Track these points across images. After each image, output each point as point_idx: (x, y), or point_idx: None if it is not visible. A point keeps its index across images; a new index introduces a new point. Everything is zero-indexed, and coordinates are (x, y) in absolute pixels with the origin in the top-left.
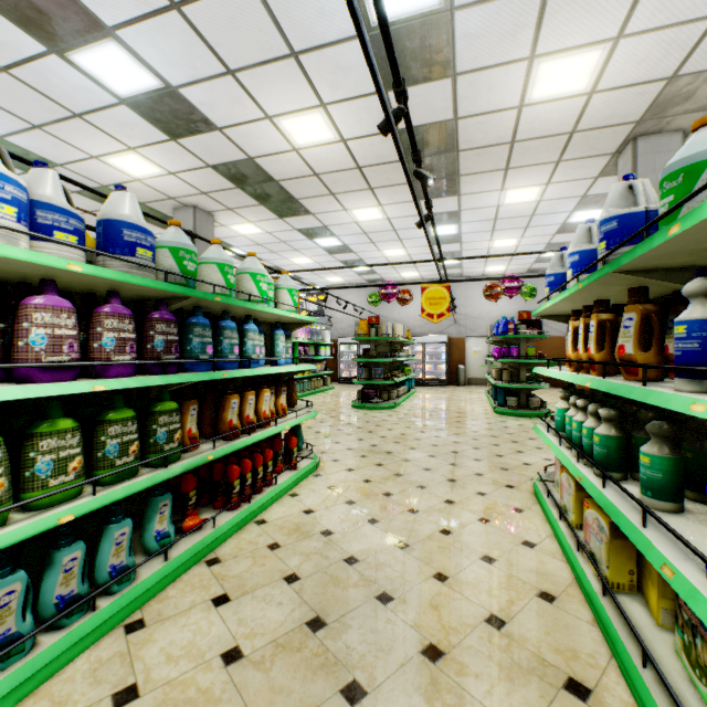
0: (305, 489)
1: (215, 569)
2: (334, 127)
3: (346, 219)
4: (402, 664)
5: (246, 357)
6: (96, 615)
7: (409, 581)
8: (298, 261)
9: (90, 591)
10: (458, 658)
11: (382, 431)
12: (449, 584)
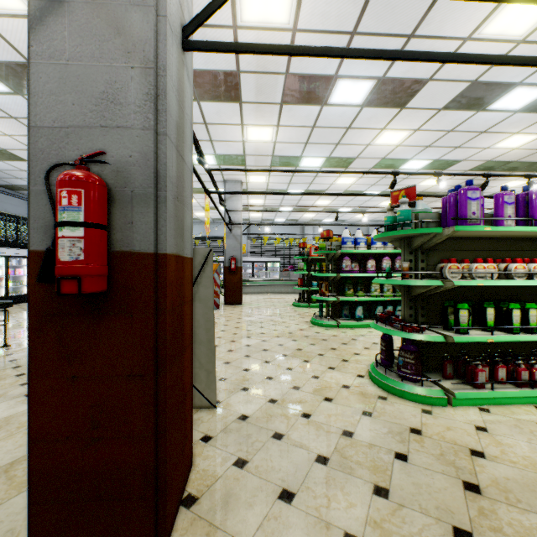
0: None
1: None
2: (532, 134)
3: None
4: None
5: None
6: None
7: None
8: None
9: None
10: None
11: None
12: None
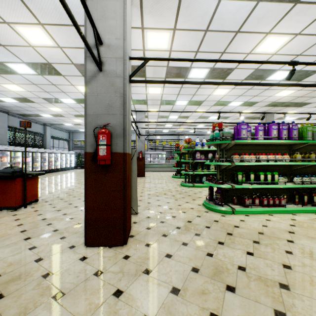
0: None
1: None
2: (292, 90)
3: None
4: None
5: None
6: None
7: None
8: None
9: None
10: None
11: None
12: None
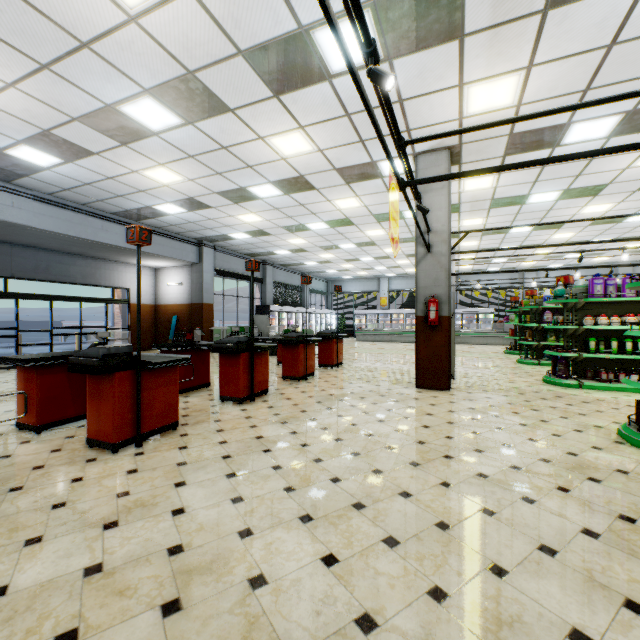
0: None
1: None
2: None
3: None
4: None
5: None
6: None
7: None
8: None
9: None
10: None
11: None
12: None
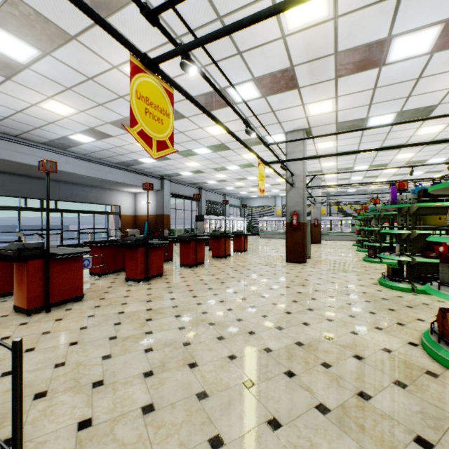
0: None
1: None
2: None
3: None
4: None
5: None
6: None
7: None
8: None
9: None
10: None
11: None
12: None
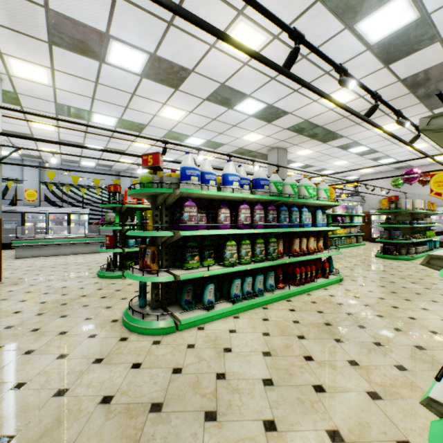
0: (332, 288)
1: (289, 302)
2: (353, 93)
3: (369, 134)
4: (361, 342)
5: (302, 223)
6: (255, 300)
7: (377, 326)
8: (337, 163)
9: (253, 293)
10: (390, 348)
11: (393, 271)
12: (400, 332)
